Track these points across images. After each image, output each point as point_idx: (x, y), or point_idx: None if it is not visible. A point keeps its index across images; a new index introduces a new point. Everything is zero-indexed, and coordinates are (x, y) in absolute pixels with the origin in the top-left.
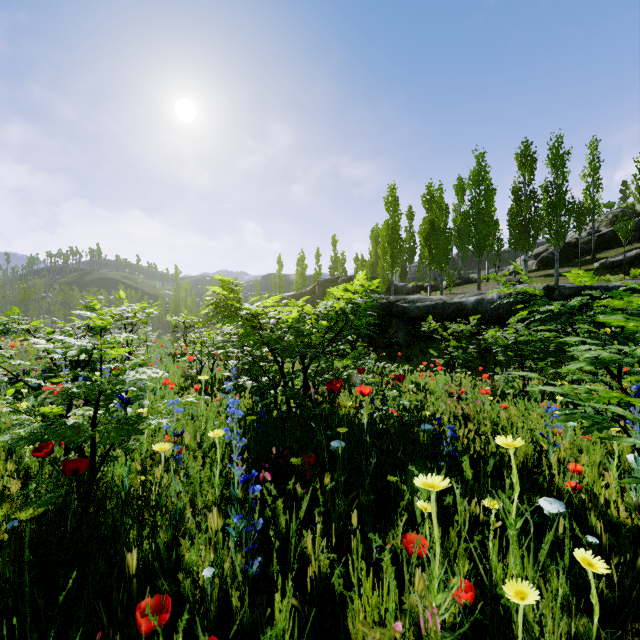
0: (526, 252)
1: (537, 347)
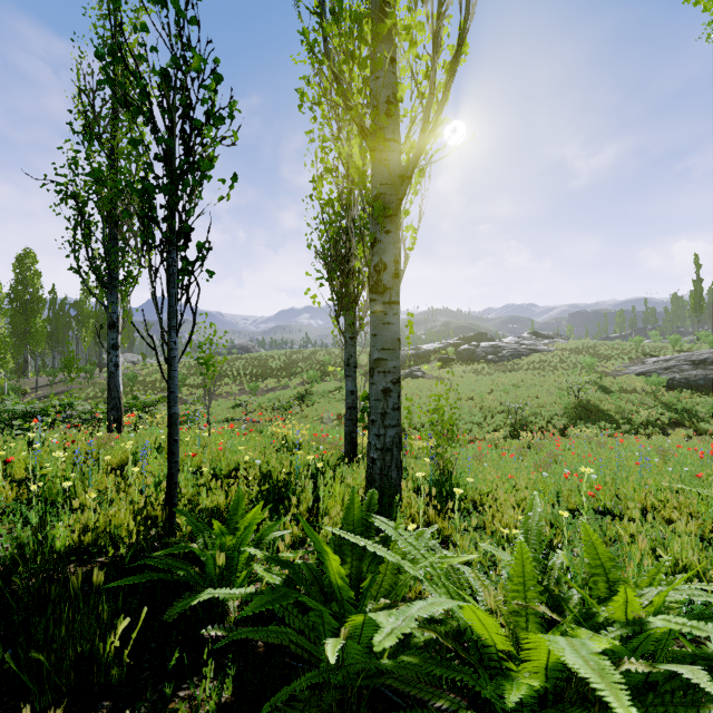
0: None
1: None
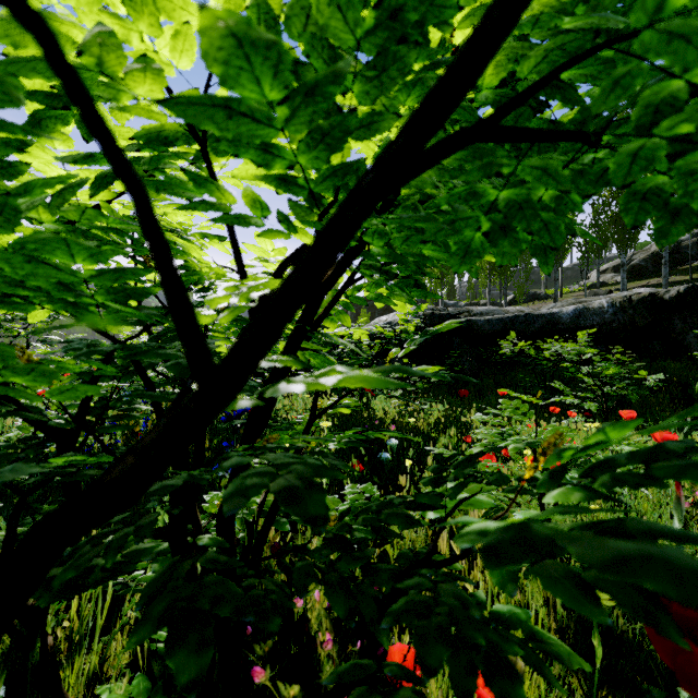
0: (625, 253)
1: (684, 378)
